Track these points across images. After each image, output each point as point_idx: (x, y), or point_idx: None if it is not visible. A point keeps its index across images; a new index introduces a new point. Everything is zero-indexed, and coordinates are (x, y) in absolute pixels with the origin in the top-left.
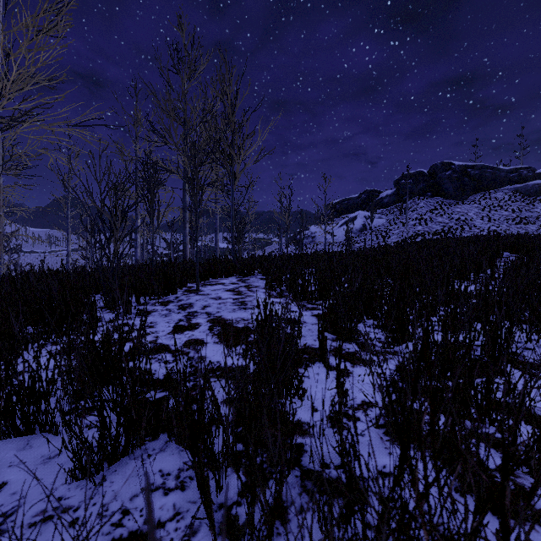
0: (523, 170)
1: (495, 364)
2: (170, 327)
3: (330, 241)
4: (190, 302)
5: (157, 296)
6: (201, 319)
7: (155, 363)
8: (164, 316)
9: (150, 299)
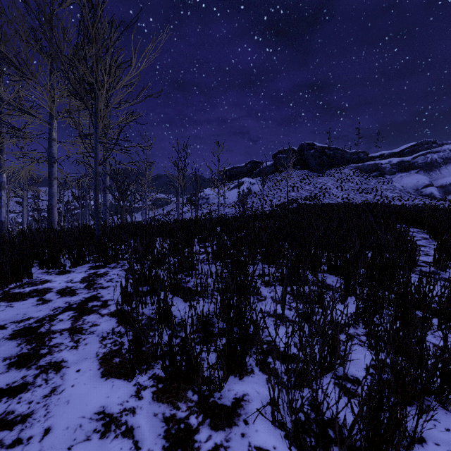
0: (361, 153)
1: None
2: None
3: (221, 202)
4: None
5: None
6: None
7: None
8: None
9: None
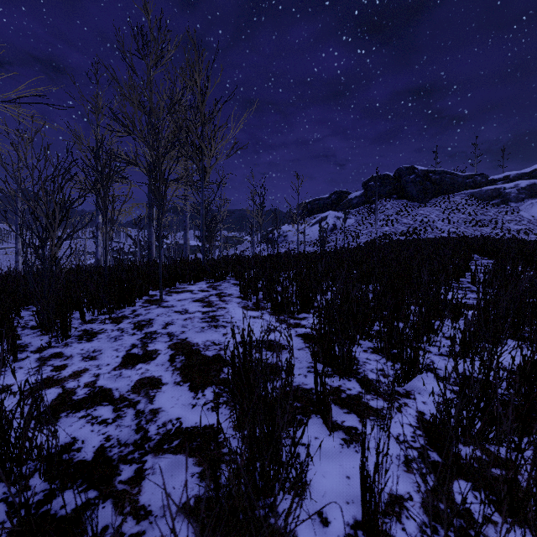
0: (478, 176)
1: (533, 410)
2: (118, 358)
3: (301, 240)
4: (150, 317)
5: (107, 311)
6: (161, 343)
7: (86, 427)
8: (113, 340)
9: (100, 314)
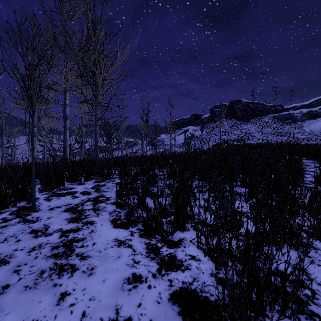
0: (278, 106)
1: None
2: None
3: (173, 144)
4: None
5: None
6: None
7: None
8: None
9: None
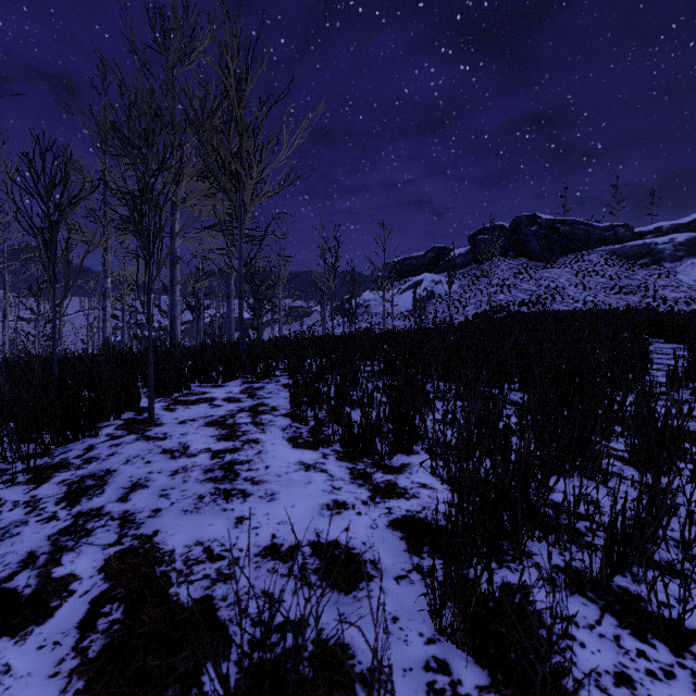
0: (620, 228)
1: None
2: None
3: (388, 312)
4: (109, 466)
5: (20, 459)
6: (92, 552)
7: None
8: None
9: (19, 459)
